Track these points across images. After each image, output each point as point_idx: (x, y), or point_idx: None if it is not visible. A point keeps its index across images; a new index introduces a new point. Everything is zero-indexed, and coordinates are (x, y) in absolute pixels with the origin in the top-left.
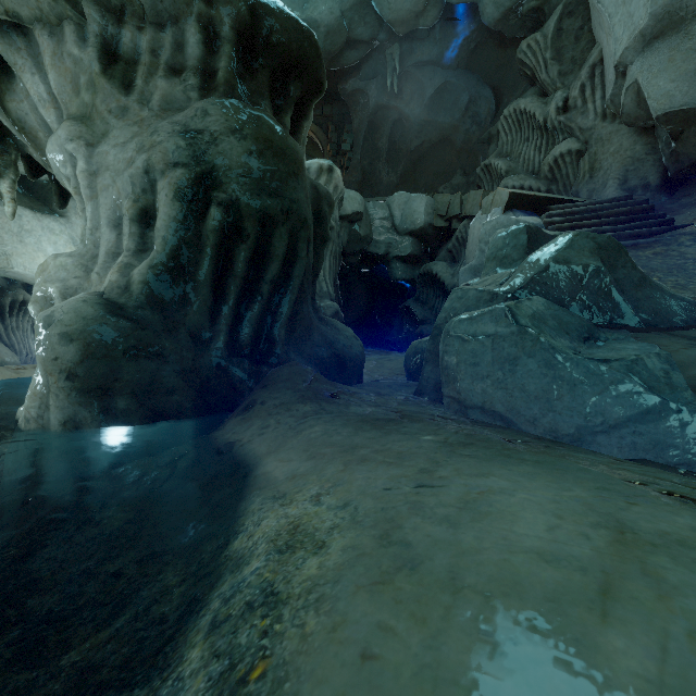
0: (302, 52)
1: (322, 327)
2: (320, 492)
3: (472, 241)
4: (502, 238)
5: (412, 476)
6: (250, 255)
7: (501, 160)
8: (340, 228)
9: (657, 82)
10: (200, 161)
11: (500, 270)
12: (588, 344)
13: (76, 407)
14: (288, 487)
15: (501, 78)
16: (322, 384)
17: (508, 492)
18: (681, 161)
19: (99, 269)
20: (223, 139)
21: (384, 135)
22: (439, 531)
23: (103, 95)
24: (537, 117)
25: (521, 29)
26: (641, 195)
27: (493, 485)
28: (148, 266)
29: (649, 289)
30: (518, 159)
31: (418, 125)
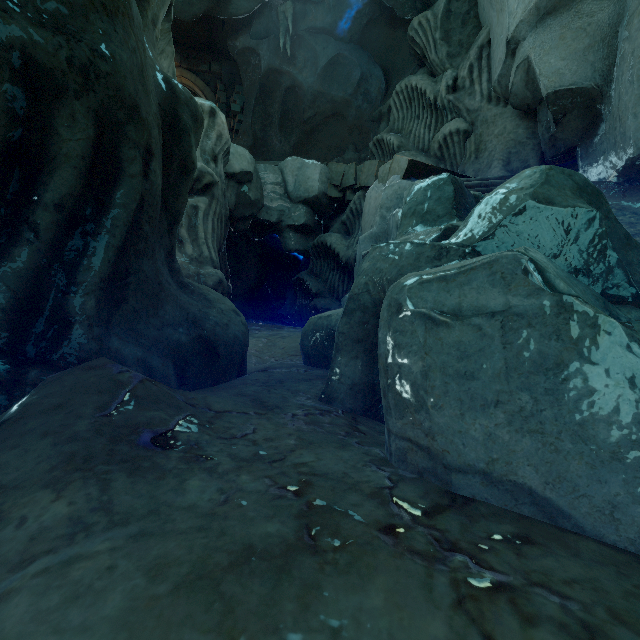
0: None
1: (183, 297)
2: None
3: (368, 211)
4: (423, 190)
5: None
6: None
7: (394, 135)
8: (227, 188)
9: (548, 59)
10: None
11: (423, 227)
12: None
13: None
14: None
15: (391, 60)
16: (144, 409)
17: None
18: (557, 147)
19: None
20: None
21: (276, 101)
22: None
23: None
24: (428, 95)
25: (411, 10)
26: None
27: None
28: None
29: (638, 250)
30: (409, 136)
31: (311, 95)
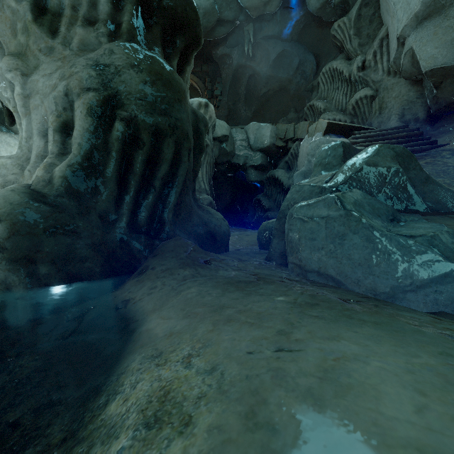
0: (185, 14)
1: (200, 212)
2: (191, 352)
3: (302, 155)
4: (325, 151)
5: (272, 339)
6: (146, 158)
7: (321, 102)
8: (213, 146)
9: (426, 48)
10: (107, 87)
11: (324, 172)
12: (393, 224)
13: (6, 272)
14: (165, 345)
15: (320, 48)
16: (198, 253)
17: (362, 358)
18: (439, 103)
19: (30, 167)
20: (125, 71)
21: (243, 85)
22: (305, 409)
23: (35, 37)
24: (345, 73)
25: (333, 15)
26: (413, 125)
27: (346, 350)
28: (66, 165)
29: (432, 185)
30: (331, 101)
31: (265, 78)
